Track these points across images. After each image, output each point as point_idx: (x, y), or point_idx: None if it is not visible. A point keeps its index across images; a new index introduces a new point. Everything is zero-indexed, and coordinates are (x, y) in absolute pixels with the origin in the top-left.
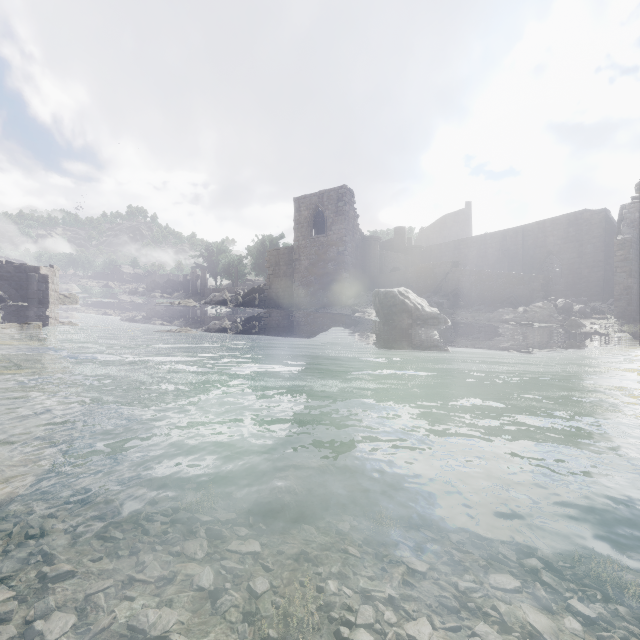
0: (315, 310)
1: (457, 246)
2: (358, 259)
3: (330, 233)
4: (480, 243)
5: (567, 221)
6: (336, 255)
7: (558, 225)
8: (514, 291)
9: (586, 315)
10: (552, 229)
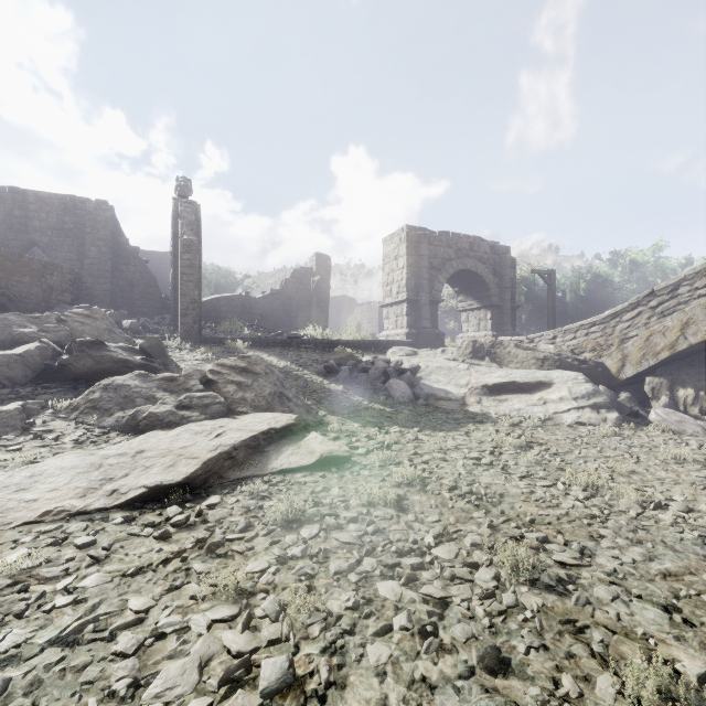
0: None
1: None
2: None
3: None
4: None
5: (63, 205)
6: None
7: (49, 206)
8: (10, 285)
9: (142, 334)
10: (39, 208)
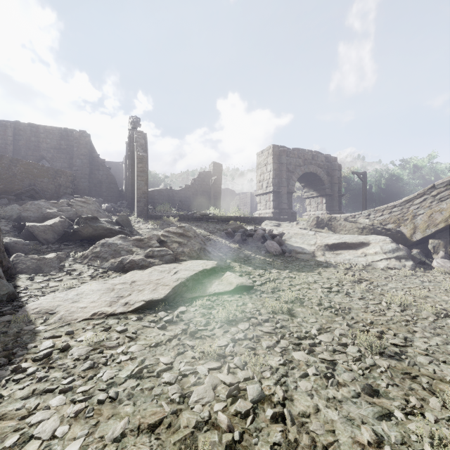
0: None
1: None
2: None
3: None
4: None
5: (60, 134)
6: None
7: (52, 134)
8: (36, 183)
9: (113, 213)
10: (46, 136)
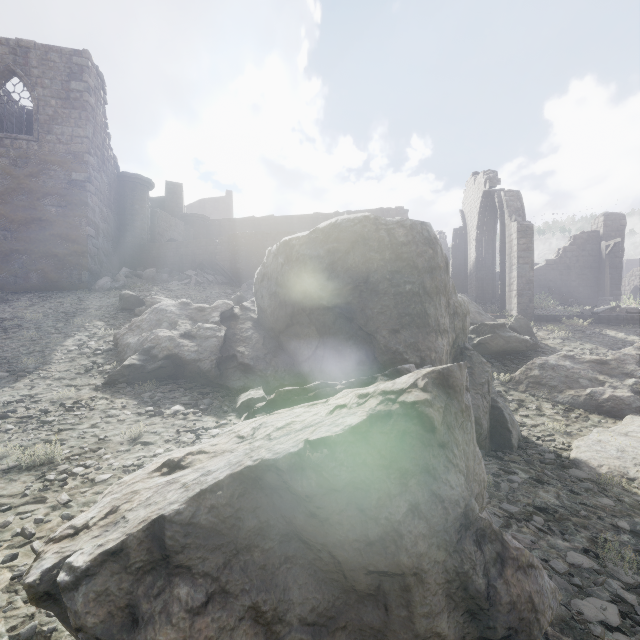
0: (5, 296)
1: (257, 225)
2: (112, 209)
3: (48, 137)
4: (286, 226)
5: None
6: (65, 186)
7: None
8: None
9: None
10: None
